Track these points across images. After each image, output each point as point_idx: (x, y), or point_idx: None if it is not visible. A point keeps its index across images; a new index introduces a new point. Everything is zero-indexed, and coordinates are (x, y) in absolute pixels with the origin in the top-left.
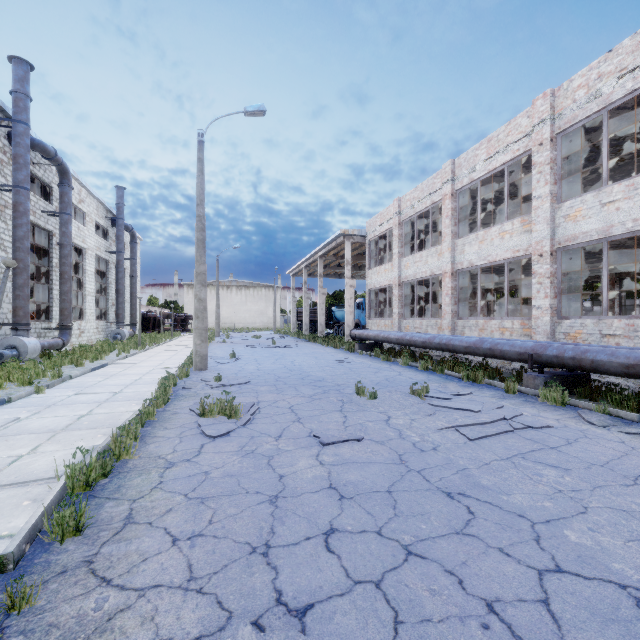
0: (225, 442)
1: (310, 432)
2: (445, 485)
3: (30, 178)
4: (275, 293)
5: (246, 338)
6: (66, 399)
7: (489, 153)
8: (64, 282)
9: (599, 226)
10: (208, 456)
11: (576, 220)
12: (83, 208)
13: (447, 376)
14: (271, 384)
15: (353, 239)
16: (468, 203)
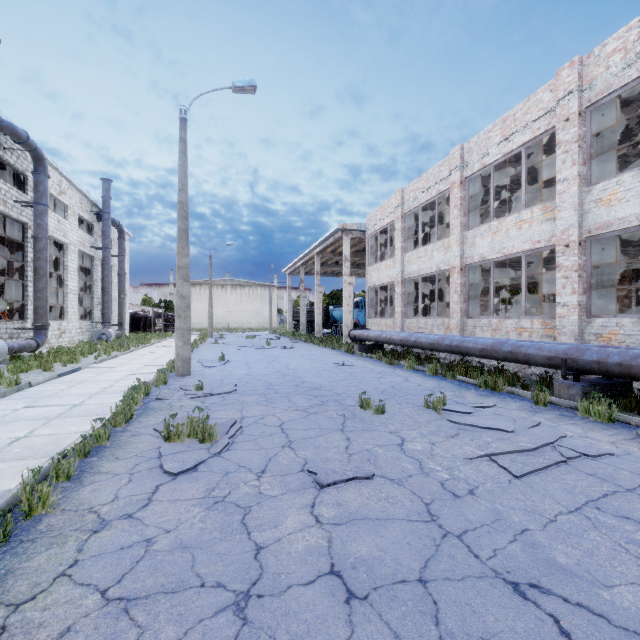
0: (189, 482)
1: (303, 464)
2: (505, 566)
3: (6, 167)
4: (271, 292)
5: (240, 339)
6: (10, 414)
7: (504, 134)
8: (39, 278)
9: (639, 210)
10: (159, 508)
11: (610, 204)
12: (64, 200)
13: (460, 382)
14: (260, 393)
15: (352, 234)
16: (476, 193)
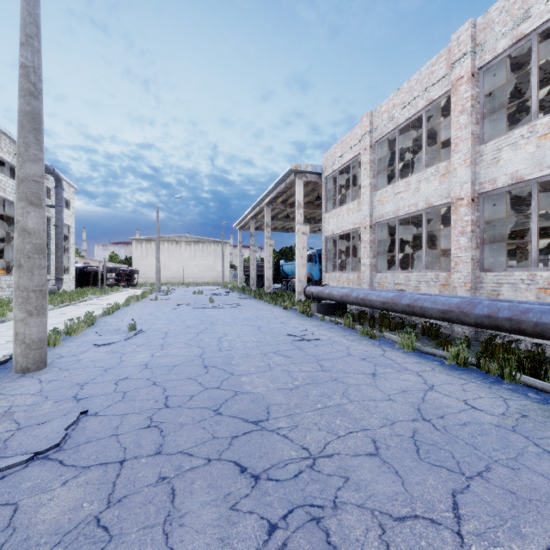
0: None
1: None
2: None
3: None
4: (223, 248)
5: (187, 294)
6: None
7: None
8: None
9: None
10: None
11: None
12: None
13: (538, 393)
14: (113, 456)
15: (306, 177)
16: None
